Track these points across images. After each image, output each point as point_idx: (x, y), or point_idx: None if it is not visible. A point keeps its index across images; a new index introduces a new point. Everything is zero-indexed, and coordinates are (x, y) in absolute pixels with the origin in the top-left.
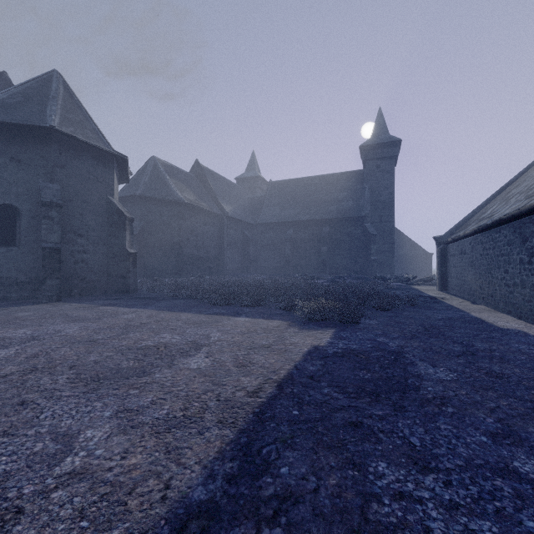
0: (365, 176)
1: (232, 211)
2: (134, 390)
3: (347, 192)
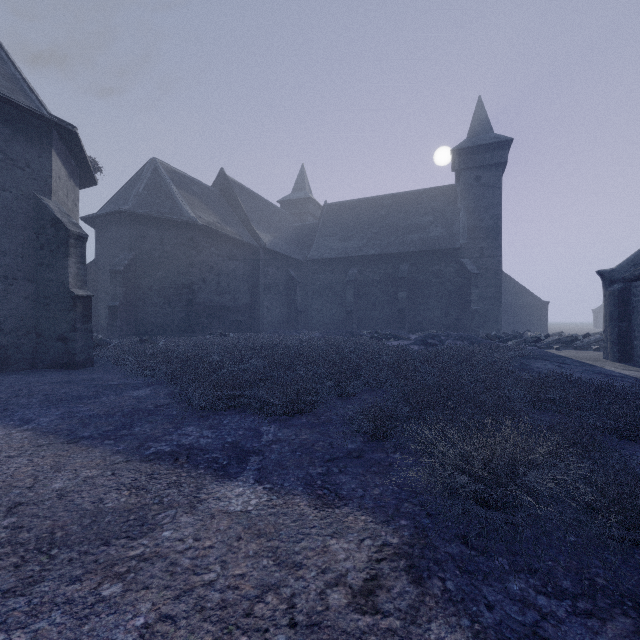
0: (458, 193)
1: (272, 242)
2: None
3: (433, 215)
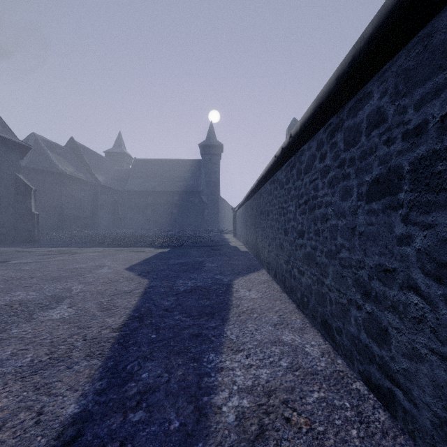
0: (202, 164)
1: (104, 180)
2: (108, 259)
3: (191, 173)
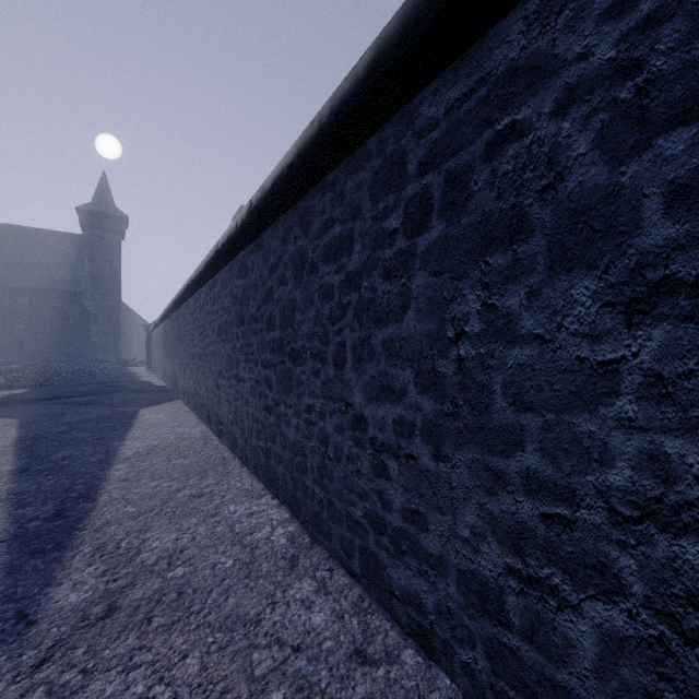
0: (84, 243)
1: None
2: None
3: (58, 258)
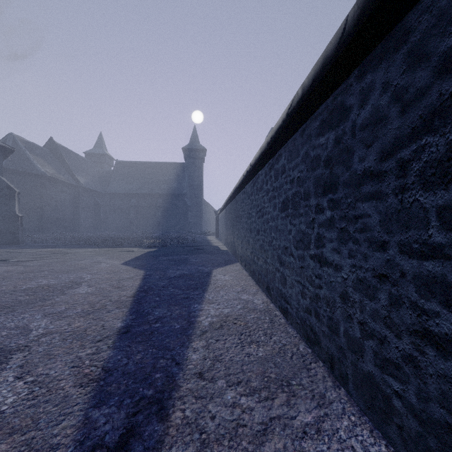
0: (185, 167)
1: (85, 182)
2: (102, 257)
3: (174, 176)
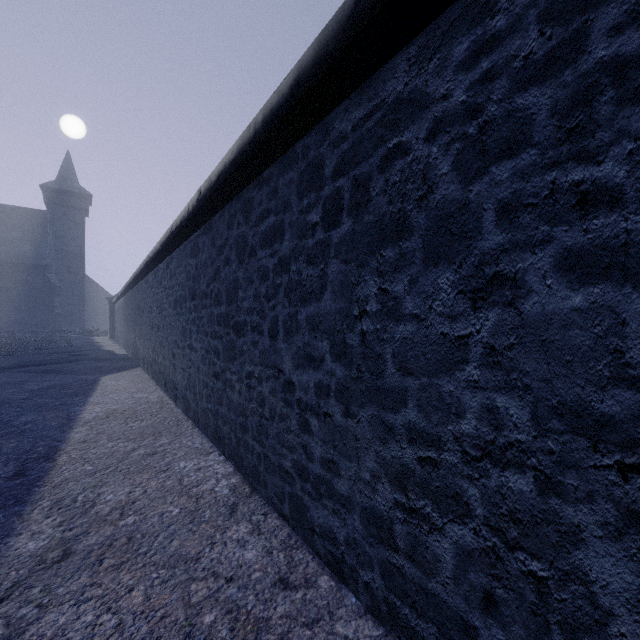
0: (48, 219)
1: None
2: None
3: (23, 233)
